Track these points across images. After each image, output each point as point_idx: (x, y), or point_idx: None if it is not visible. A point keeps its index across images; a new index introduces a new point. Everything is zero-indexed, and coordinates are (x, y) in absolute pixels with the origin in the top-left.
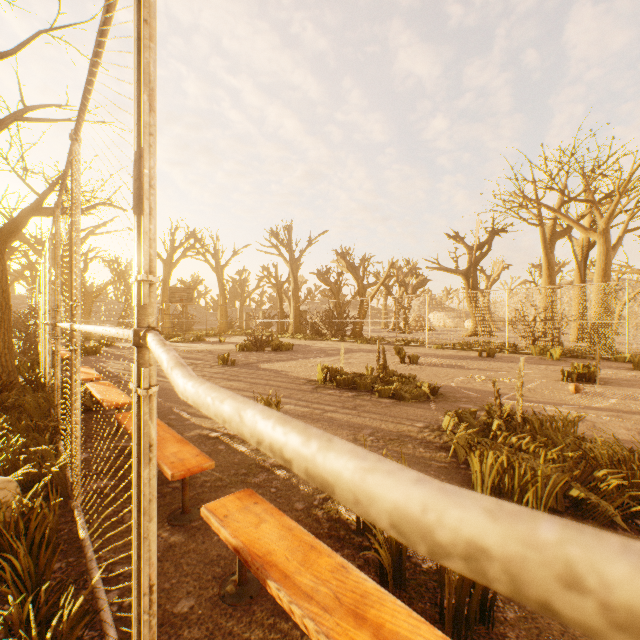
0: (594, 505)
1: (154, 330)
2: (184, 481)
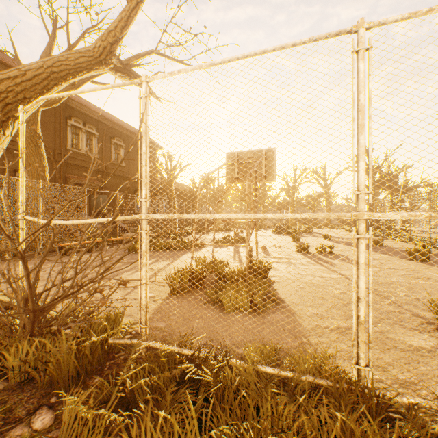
0: None
1: None
2: None
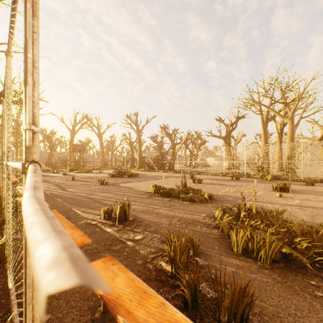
0: (295, 257)
1: (35, 163)
2: None
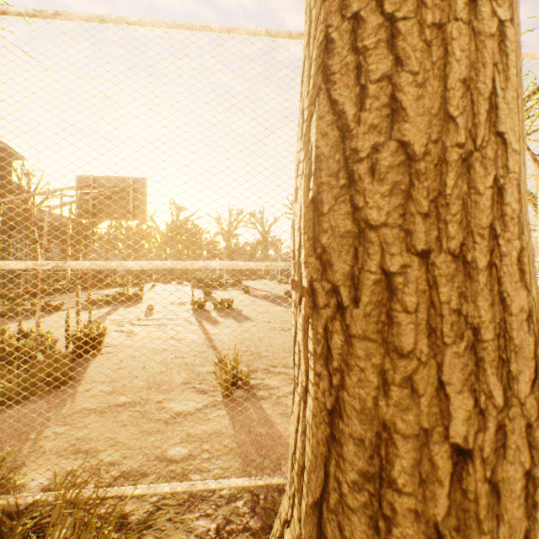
0: None
1: None
2: None
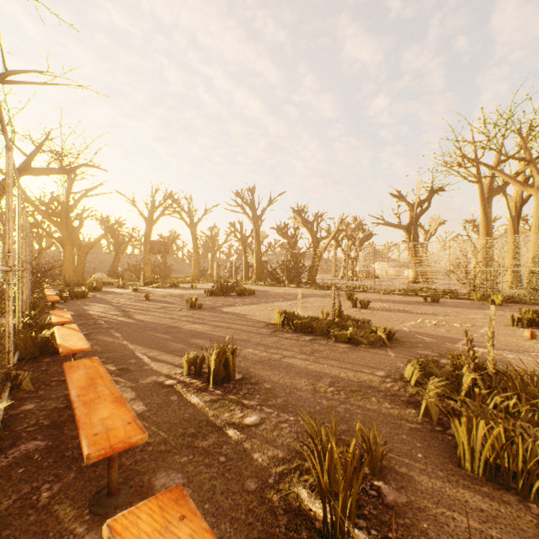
0: None
1: None
2: (110, 456)
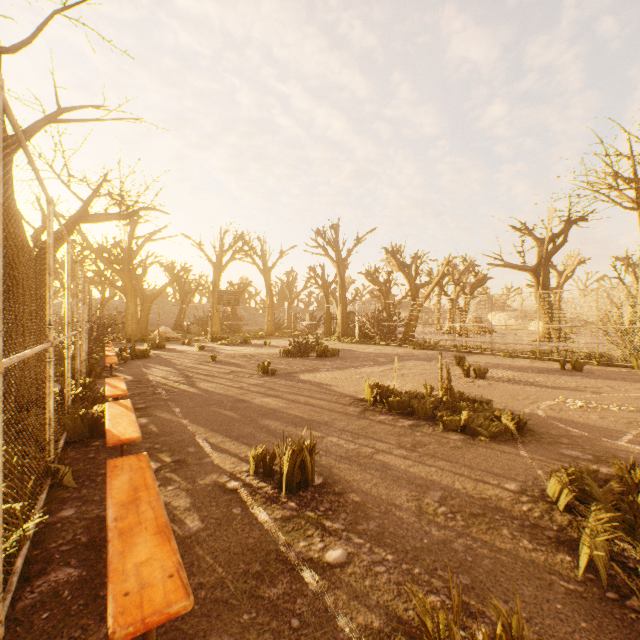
0: None
1: None
2: None
